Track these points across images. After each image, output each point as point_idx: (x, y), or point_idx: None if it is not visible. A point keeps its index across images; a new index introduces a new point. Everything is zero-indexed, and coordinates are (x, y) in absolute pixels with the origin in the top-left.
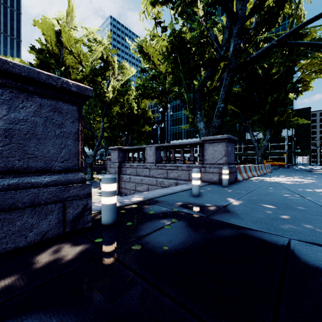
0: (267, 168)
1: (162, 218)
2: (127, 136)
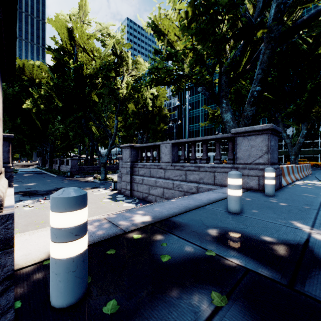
0: (308, 169)
1: (187, 285)
2: (142, 134)
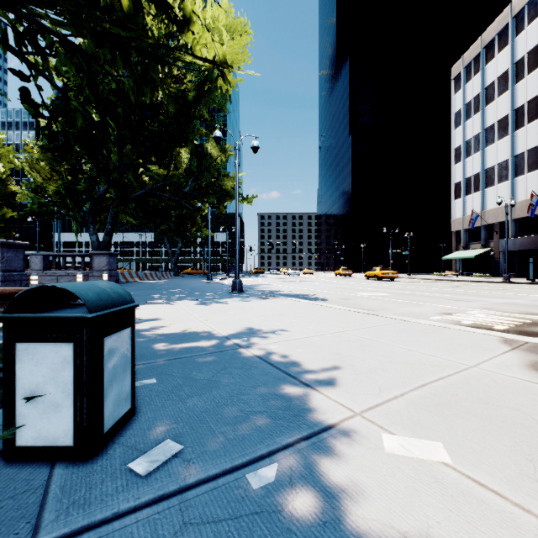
0: (168, 275)
1: None
2: None
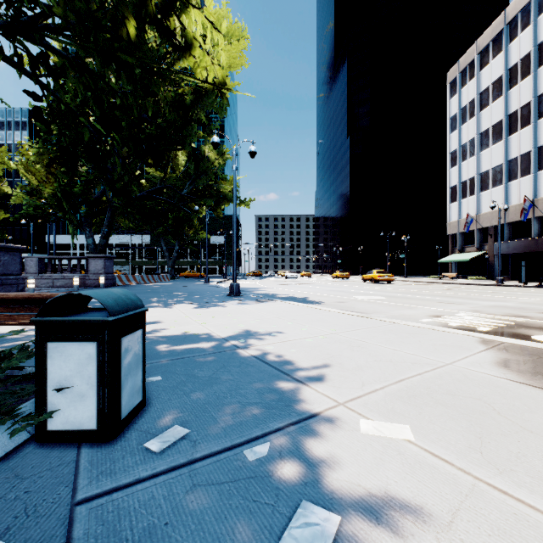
0: (164, 278)
1: None
2: None
